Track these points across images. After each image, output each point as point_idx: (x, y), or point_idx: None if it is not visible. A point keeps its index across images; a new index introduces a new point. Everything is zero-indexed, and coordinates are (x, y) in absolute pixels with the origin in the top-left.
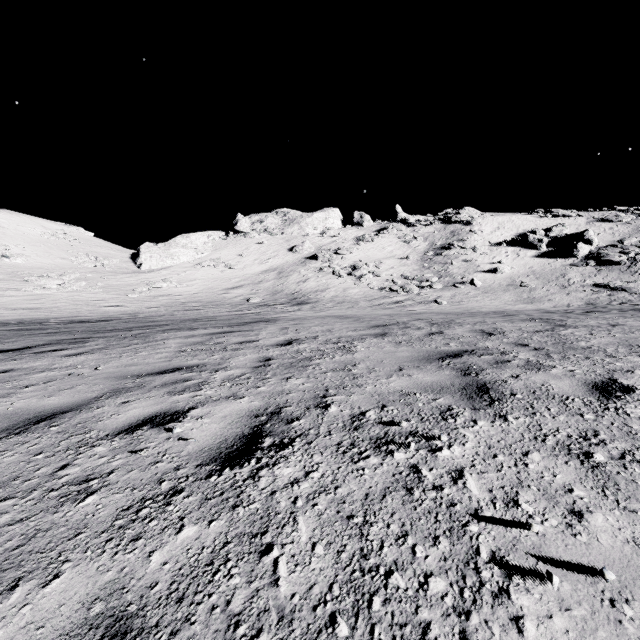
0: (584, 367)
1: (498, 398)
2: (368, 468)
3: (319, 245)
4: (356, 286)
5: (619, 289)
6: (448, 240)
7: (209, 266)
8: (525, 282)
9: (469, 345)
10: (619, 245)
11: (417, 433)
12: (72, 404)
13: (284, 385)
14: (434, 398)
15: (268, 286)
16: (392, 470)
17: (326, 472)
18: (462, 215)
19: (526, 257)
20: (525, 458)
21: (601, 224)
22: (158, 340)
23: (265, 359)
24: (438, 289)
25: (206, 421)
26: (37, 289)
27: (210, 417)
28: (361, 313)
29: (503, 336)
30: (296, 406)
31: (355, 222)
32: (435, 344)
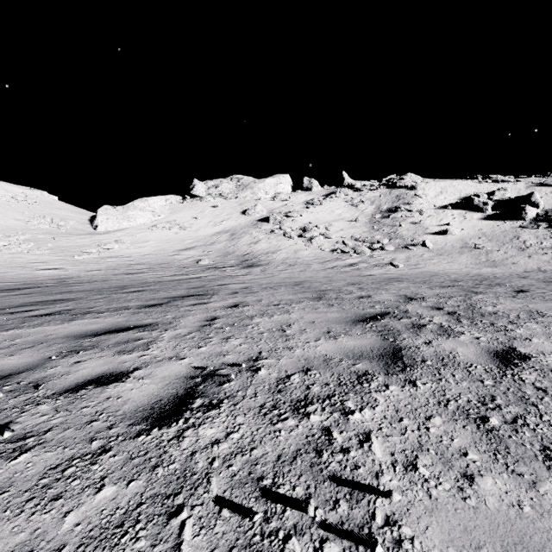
0: None
1: None
2: None
3: (270, 208)
4: (307, 248)
5: None
6: (394, 203)
7: (164, 228)
8: (479, 244)
9: None
10: None
11: None
12: None
13: None
14: None
15: (220, 247)
16: None
17: None
18: (406, 180)
19: (473, 219)
20: None
21: (541, 188)
22: None
23: None
24: (390, 251)
25: None
26: None
27: None
28: (317, 279)
29: None
30: None
31: (304, 187)
32: None
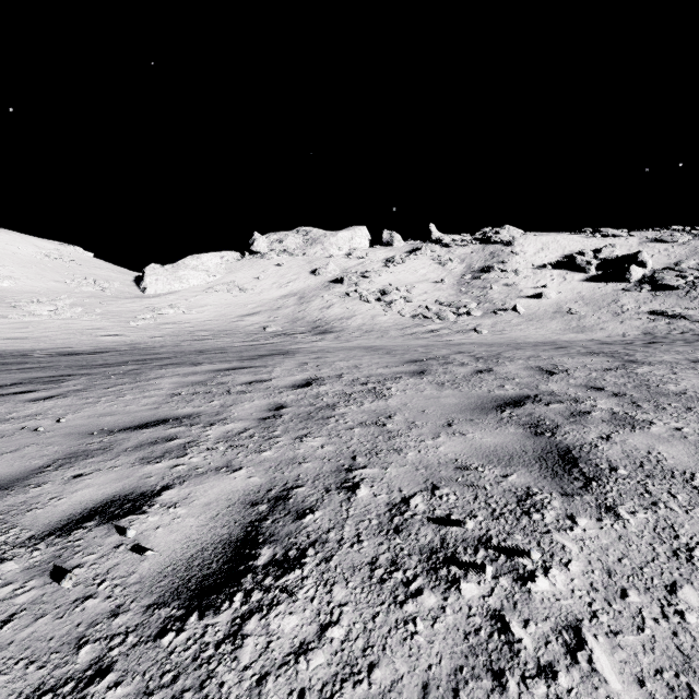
0: (692, 423)
1: (594, 475)
2: (422, 618)
3: (344, 267)
4: (386, 313)
5: (679, 317)
6: (487, 262)
7: (222, 290)
8: (573, 309)
9: (529, 388)
10: (676, 268)
11: (490, 541)
12: (4, 479)
13: (297, 448)
14: (504, 474)
15: (288, 313)
16: (462, 624)
17: (353, 627)
18: (502, 235)
19: (573, 281)
20: (674, 599)
21: (655, 245)
22: (151, 379)
23: (276, 407)
24: (477, 316)
25: (180, 512)
26: (25, 316)
27: (187, 505)
28: (392, 344)
29: (567, 376)
30: (311, 486)
31: (384, 242)
32: (486, 386)
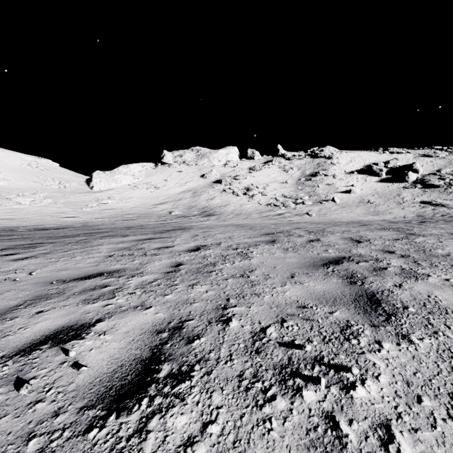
0: None
1: (392, 312)
2: (276, 418)
3: (222, 173)
4: (249, 202)
5: (440, 205)
6: (315, 169)
7: (143, 188)
8: (371, 200)
9: (345, 252)
10: (438, 173)
11: (323, 359)
12: None
13: (189, 293)
14: (330, 311)
15: (185, 202)
16: (304, 422)
17: (227, 424)
18: (325, 152)
19: (371, 182)
20: None
21: (424, 158)
22: (94, 245)
23: (176, 264)
24: (309, 205)
25: (107, 338)
26: (14, 204)
27: (113, 333)
28: (253, 222)
29: (370, 243)
30: (198, 319)
31: (248, 156)
32: (316, 250)
